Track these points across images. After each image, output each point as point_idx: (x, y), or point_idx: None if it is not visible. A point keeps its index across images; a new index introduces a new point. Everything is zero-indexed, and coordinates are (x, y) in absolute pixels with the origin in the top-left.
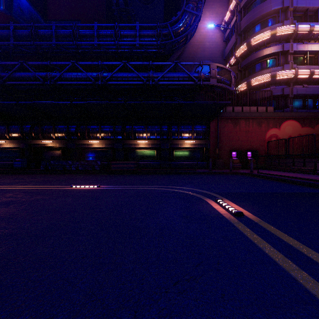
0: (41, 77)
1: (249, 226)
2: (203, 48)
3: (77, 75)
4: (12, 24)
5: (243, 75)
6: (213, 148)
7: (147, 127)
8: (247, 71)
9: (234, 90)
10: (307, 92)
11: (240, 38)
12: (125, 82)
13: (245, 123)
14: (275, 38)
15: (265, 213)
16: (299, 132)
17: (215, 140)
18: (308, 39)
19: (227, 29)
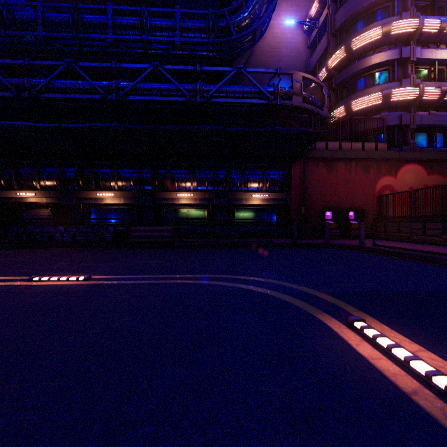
0: (13, 85)
1: None
2: (277, 56)
3: (75, 84)
4: None
5: (339, 95)
6: (296, 206)
7: (193, 172)
8: (345, 90)
9: (327, 117)
10: (436, 122)
11: (334, 41)
12: (156, 97)
13: (345, 168)
14: (388, 39)
15: None
16: (425, 182)
17: (299, 193)
18: (437, 42)
19: (313, 30)
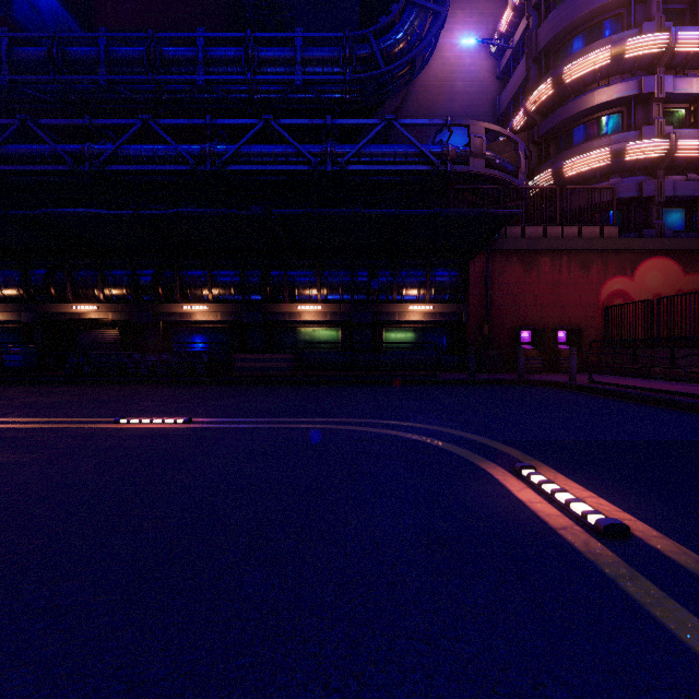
0: (69, 155)
1: (683, 594)
2: (449, 93)
3: (153, 150)
4: (5, 34)
5: (544, 153)
6: (476, 324)
7: (321, 273)
8: (554, 144)
9: (524, 188)
10: (698, 192)
11: (537, 68)
12: (268, 166)
13: (551, 265)
14: (621, 65)
15: (694, 523)
16: (679, 285)
17: (481, 304)
18: None
19: (505, 51)
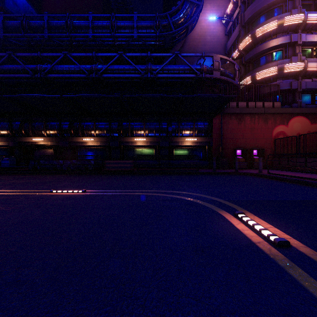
0: (30, 69)
1: (316, 275)
2: (203, 42)
3: (69, 67)
4: (1, 15)
5: (247, 69)
6: (216, 146)
7: (145, 124)
8: (251, 65)
9: (238, 85)
10: None
11: (244, 30)
12: (121, 75)
13: (250, 120)
14: (282, 29)
15: None
16: (309, 129)
17: (218, 137)
18: None
19: (229, 22)
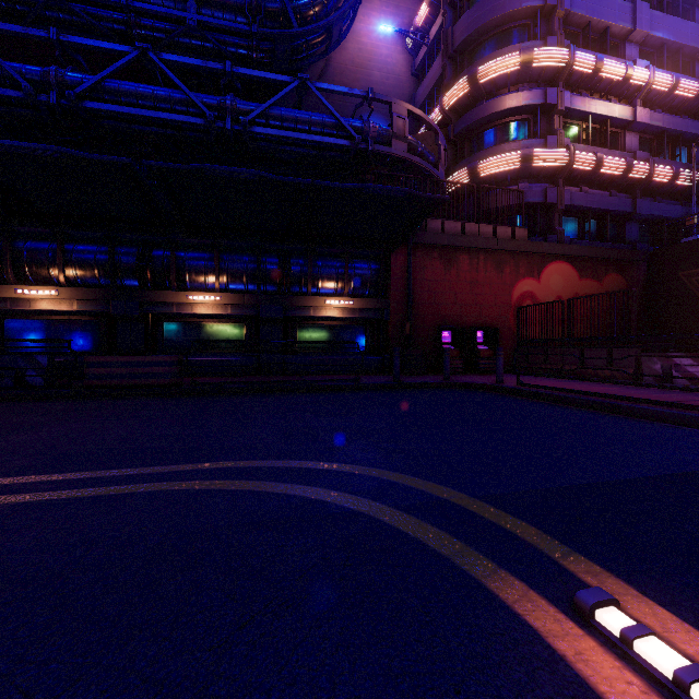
0: None
1: None
2: (366, 81)
3: None
4: None
5: (459, 152)
6: (398, 322)
7: (220, 257)
8: (468, 145)
9: (444, 181)
10: (589, 204)
11: (452, 67)
12: (145, 111)
13: (470, 263)
14: (529, 73)
15: None
16: (576, 289)
17: (402, 300)
18: (590, 88)
19: (420, 48)
